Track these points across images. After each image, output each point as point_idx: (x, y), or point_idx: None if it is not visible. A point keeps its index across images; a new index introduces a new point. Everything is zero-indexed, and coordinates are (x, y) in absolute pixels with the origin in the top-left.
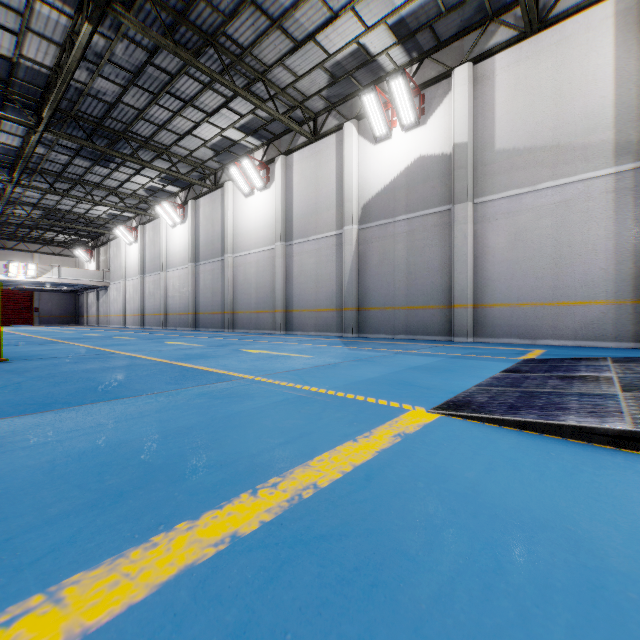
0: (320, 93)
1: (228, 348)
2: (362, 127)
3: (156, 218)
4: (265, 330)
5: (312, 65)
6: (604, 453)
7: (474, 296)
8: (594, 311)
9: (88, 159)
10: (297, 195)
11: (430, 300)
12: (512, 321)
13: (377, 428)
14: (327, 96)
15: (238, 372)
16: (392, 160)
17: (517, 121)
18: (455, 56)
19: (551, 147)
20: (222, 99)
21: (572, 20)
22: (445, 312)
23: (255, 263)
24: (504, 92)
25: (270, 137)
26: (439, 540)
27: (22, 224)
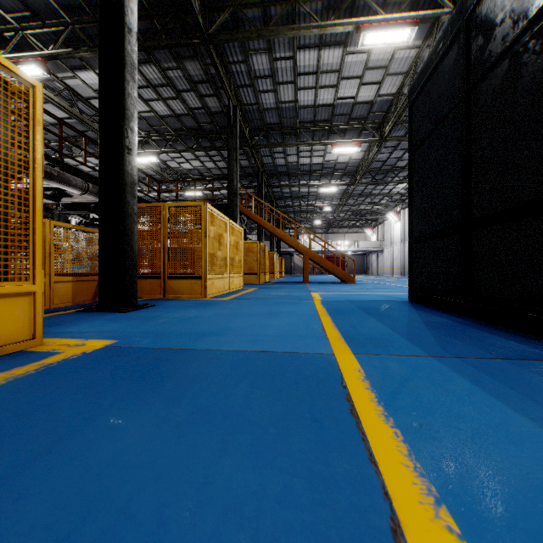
0: None
1: None
2: None
3: None
4: None
5: None
6: None
7: None
8: None
9: (373, 184)
10: None
11: None
12: None
13: None
14: None
15: None
16: None
17: None
18: None
19: None
20: None
21: None
22: None
23: None
24: None
25: None
26: None
27: (341, 220)
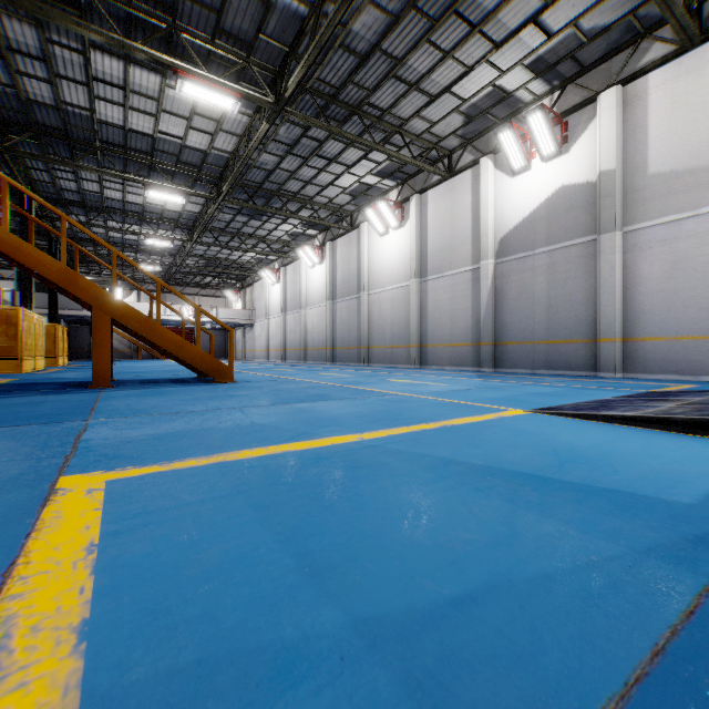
0: (455, 133)
1: (375, 378)
2: (499, 160)
3: (296, 260)
4: (400, 364)
5: (447, 111)
6: (612, 426)
7: (623, 329)
8: None
9: (246, 215)
10: (431, 232)
11: (573, 334)
12: (668, 356)
13: (487, 414)
14: (462, 134)
15: (394, 392)
16: (531, 192)
17: (674, 142)
18: (602, 79)
19: None
20: (362, 153)
21: None
22: (590, 346)
23: (390, 300)
24: (659, 112)
25: (405, 177)
26: (498, 434)
27: (189, 272)
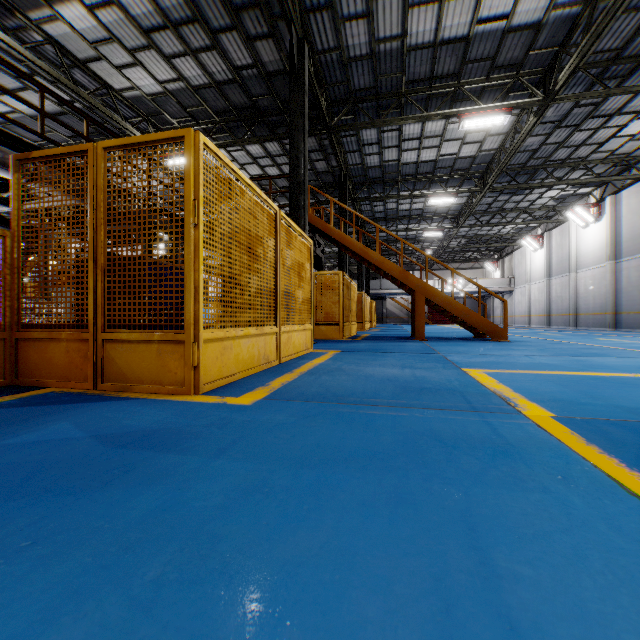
0: None
1: None
2: None
3: (563, 222)
4: None
5: None
6: None
7: None
8: None
9: (508, 194)
10: None
11: None
12: None
13: None
14: None
15: None
16: None
17: None
18: None
19: None
20: None
21: None
22: None
23: None
24: None
25: None
26: None
27: (451, 251)
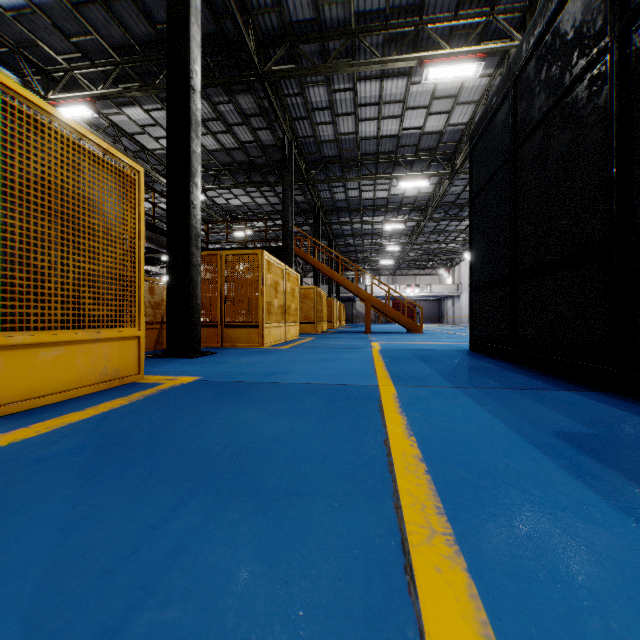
0: None
1: None
2: None
3: None
4: None
5: None
6: None
7: None
8: None
9: (447, 220)
10: None
11: None
12: None
13: None
14: None
15: None
16: None
17: None
18: None
19: None
20: None
21: None
22: None
23: None
24: None
25: None
26: None
27: (411, 260)
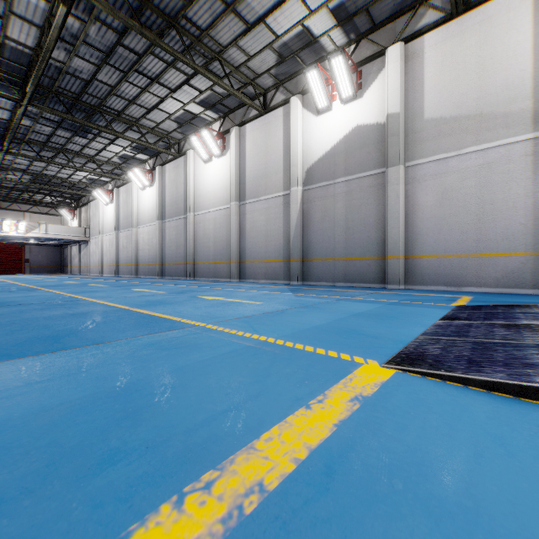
0: (269, 71)
1: (187, 295)
2: (306, 101)
3: (128, 182)
4: (222, 278)
5: (262, 46)
6: None
7: (405, 248)
8: (514, 262)
9: (69, 130)
10: (249, 161)
11: (366, 252)
12: (439, 270)
13: (331, 388)
14: (275, 74)
15: (191, 319)
16: (332, 129)
17: (444, 93)
18: (388, 37)
19: (475, 116)
20: (184, 77)
21: (494, 2)
22: (379, 262)
23: (213, 220)
24: (432, 68)
25: (226, 111)
26: None
27: (14, 187)
